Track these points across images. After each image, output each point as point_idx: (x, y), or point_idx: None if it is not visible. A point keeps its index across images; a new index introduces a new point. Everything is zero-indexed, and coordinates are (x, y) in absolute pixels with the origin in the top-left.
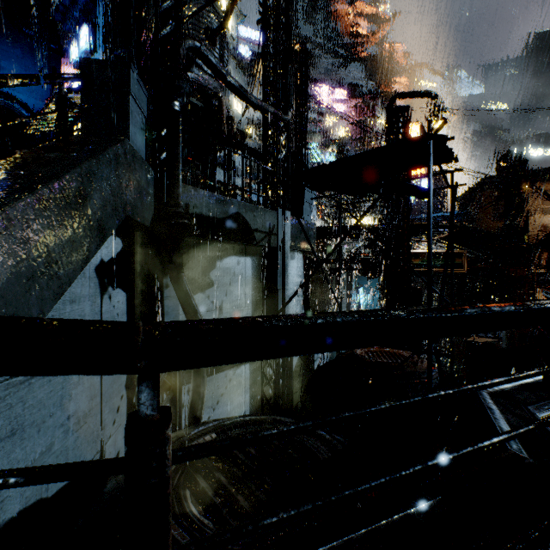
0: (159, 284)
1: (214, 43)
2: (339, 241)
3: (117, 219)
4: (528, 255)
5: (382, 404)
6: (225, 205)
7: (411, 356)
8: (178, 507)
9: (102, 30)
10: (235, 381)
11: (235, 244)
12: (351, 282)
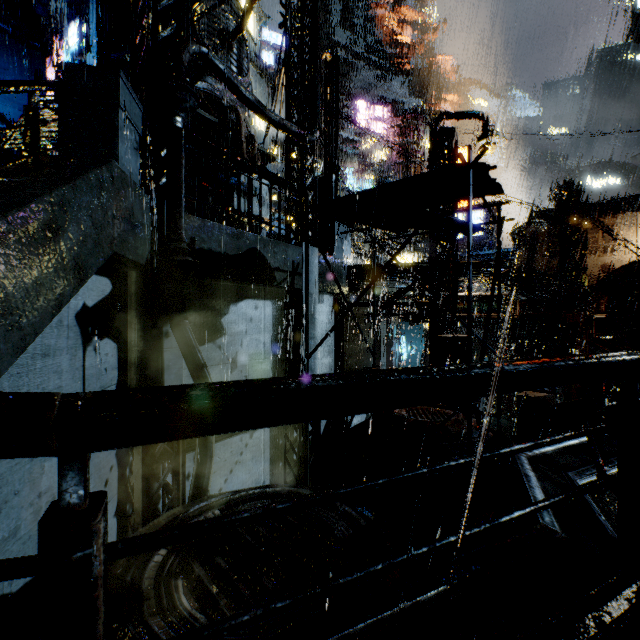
0: (158, 332)
1: (230, 48)
2: (370, 283)
3: (101, 256)
4: (586, 299)
5: (380, 478)
6: (239, 240)
7: (454, 414)
8: (167, 600)
9: (96, 28)
10: (252, 446)
11: (252, 285)
12: (392, 328)
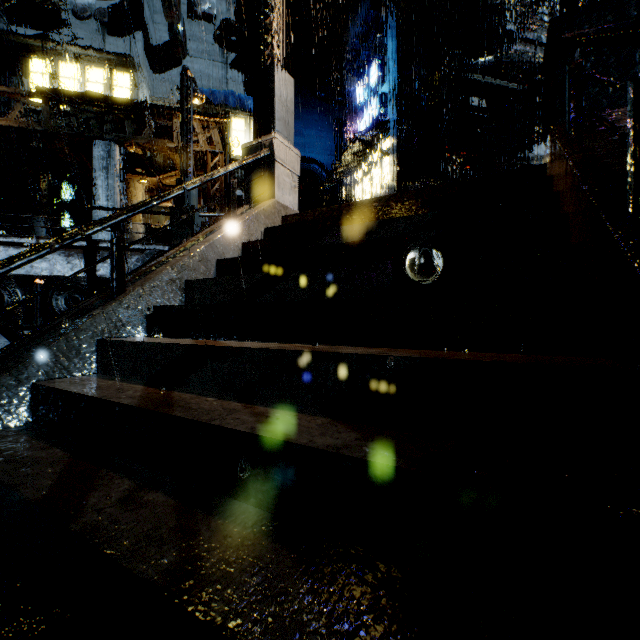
0: None
1: None
2: None
3: None
4: None
5: None
6: None
7: None
8: None
9: (396, 54)
10: None
11: None
12: None
